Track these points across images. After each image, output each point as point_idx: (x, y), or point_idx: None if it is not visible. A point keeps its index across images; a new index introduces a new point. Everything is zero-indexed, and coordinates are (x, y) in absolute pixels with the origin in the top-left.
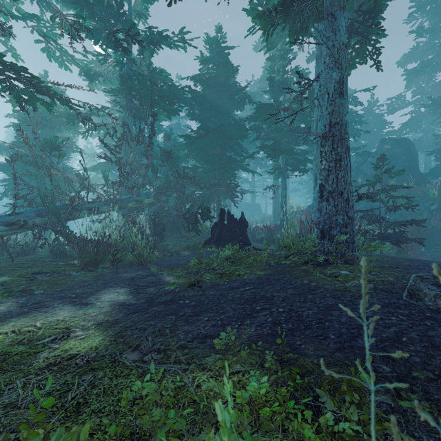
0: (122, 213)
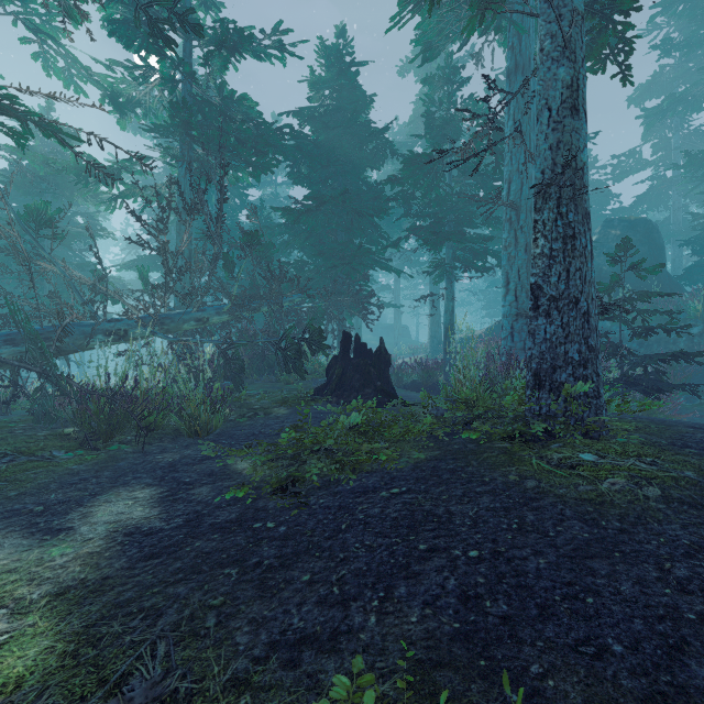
0: (169, 339)
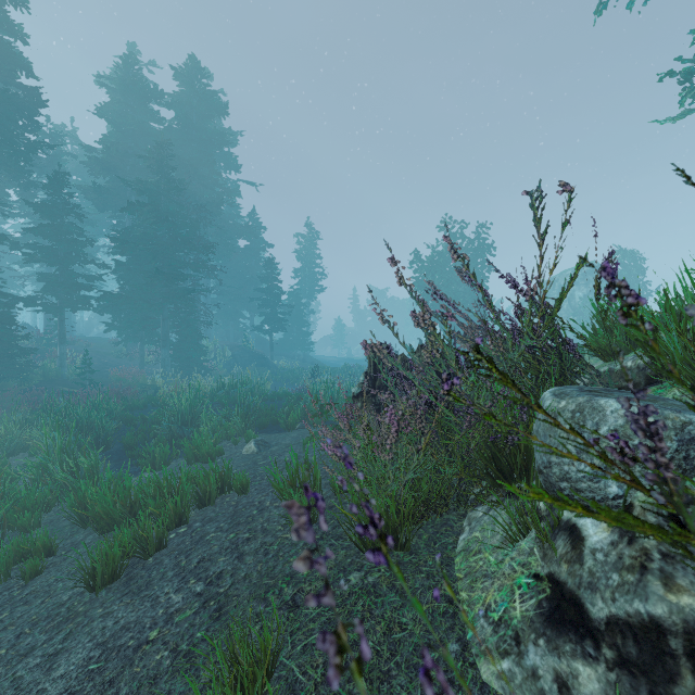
0: None
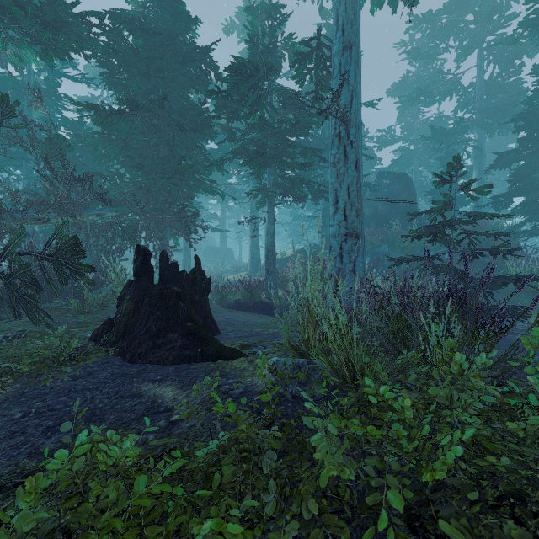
0: None
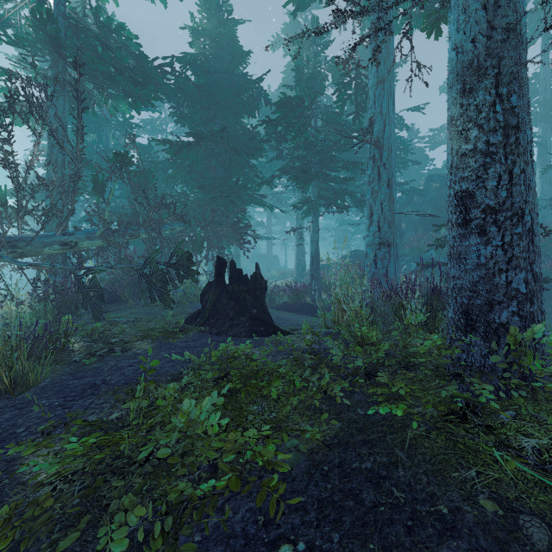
0: (18, 264)
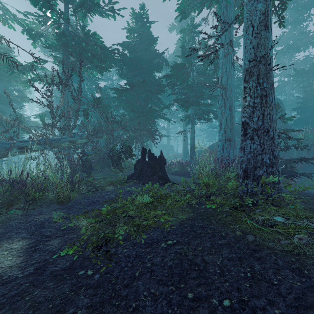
0: (53, 151)
